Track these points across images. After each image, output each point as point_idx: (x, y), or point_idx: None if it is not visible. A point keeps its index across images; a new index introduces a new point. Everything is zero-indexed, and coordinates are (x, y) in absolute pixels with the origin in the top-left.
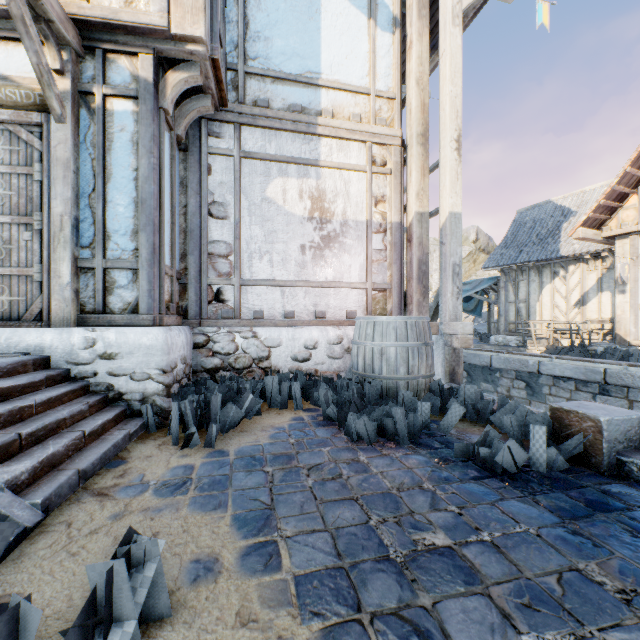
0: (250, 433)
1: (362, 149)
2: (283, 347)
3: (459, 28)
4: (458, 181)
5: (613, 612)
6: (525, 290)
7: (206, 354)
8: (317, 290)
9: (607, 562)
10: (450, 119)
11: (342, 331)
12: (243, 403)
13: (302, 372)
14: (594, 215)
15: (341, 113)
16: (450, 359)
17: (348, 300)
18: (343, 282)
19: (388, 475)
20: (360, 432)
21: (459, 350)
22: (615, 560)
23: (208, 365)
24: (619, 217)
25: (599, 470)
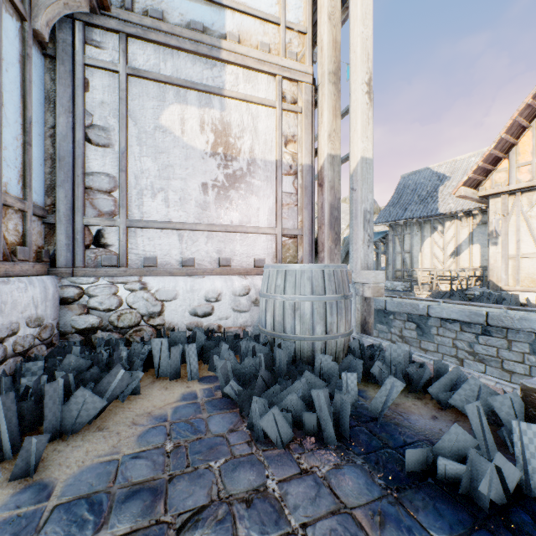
0: (111, 432)
1: (271, 83)
2: (179, 300)
3: None
4: (369, 126)
5: None
6: (409, 242)
7: (78, 311)
8: (221, 235)
9: None
10: (361, 61)
11: (249, 281)
12: (109, 383)
13: (202, 329)
14: (474, 176)
15: (248, 40)
16: (361, 309)
17: (256, 246)
18: (250, 226)
19: (316, 535)
20: (268, 432)
21: (370, 299)
22: None
23: (81, 325)
24: (493, 179)
25: None
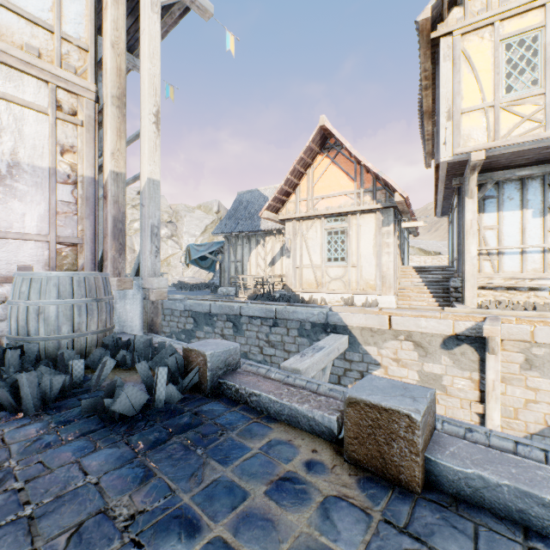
0: None
1: (43, 88)
2: None
3: (158, 16)
4: (157, 152)
5: (101, 549)
6: (241, 253)
7: None
8: None
9: (142, 488)
10: (149, 94)
11: (7, 289)
12: None
13: None
14: (273, 203)
15: (9, 36)
16: (149, 311)
17: (21, 253)
18: (12, 232)
19: None
20: None
21: (158, 302)
22: (152, 482)
23: None
24: (287, 207)
25: (206, 394)
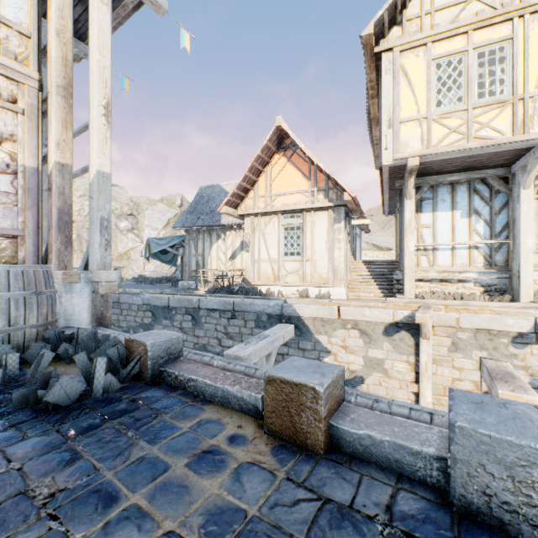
0: None
1: None
2: None
3: (108, 8)
4: (107, 144)
5: (16, 524)
6: (202, 247)
7: None
8: None
9: (67, 469)
10: (99, 85)
11: None
12: None
13: None
14: (232, 199)
15: None
16: (98, 304)
17: None
18: None
19: None
20: None
21: (108, 296)
22: (77, 464)
23: None
24: (246, 203)
25: (146, 382)
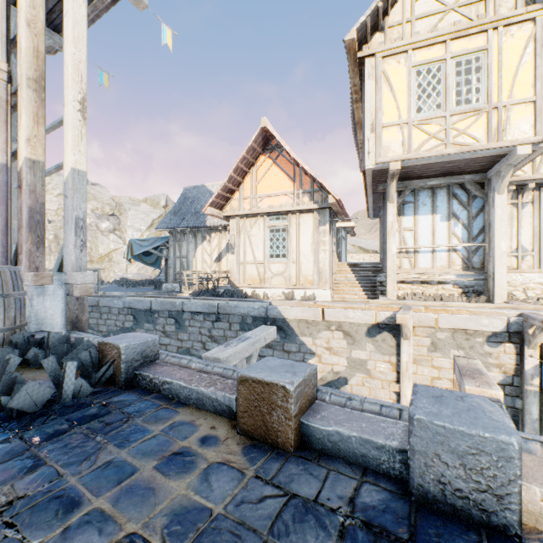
0: None
1: None
2: None
3: None
4: (83, 141)
5: None
6: (187, 248)
7: None
8: None
9: (28, 476)
10: (73, 80)
11: None
12: None
13: None
14: (217, 200)
15: None
16: (73, 308)
17: None
18: None
19: None
20: None
21: (84, 298)
22: (40, 470)
23: None
24: (231, 204)
25: (120, 386)
